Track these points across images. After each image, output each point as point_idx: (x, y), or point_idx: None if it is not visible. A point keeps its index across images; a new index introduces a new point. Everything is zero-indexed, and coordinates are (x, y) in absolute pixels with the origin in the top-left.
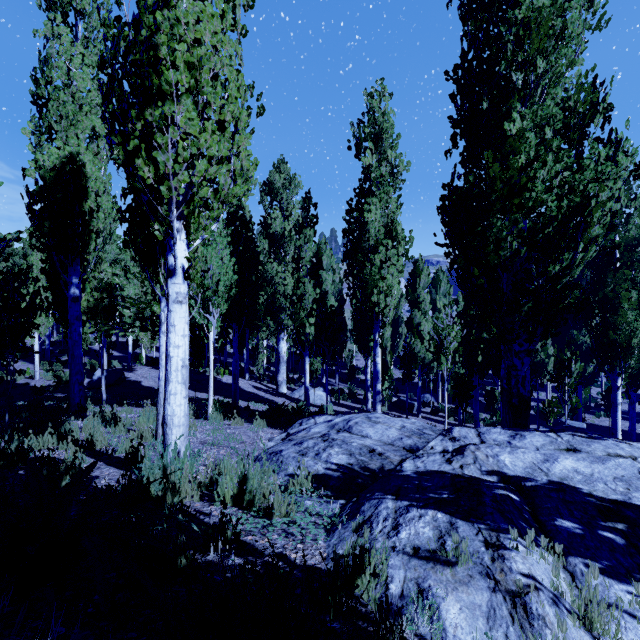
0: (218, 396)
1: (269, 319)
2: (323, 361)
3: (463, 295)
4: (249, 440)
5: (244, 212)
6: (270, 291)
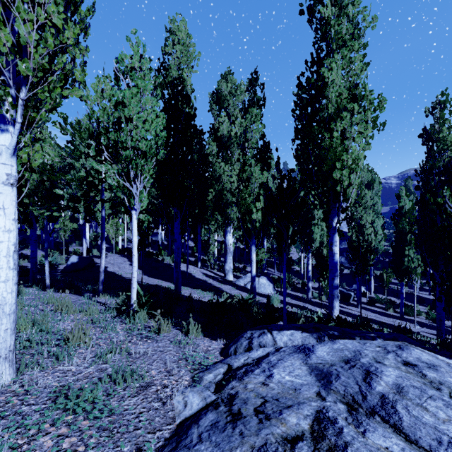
0: (168, 282)
1: (217, 214)
2: (279, 246)
3: (405, 190)
4: (160, 377)
5: (185, 86)
6: (218, 188)
